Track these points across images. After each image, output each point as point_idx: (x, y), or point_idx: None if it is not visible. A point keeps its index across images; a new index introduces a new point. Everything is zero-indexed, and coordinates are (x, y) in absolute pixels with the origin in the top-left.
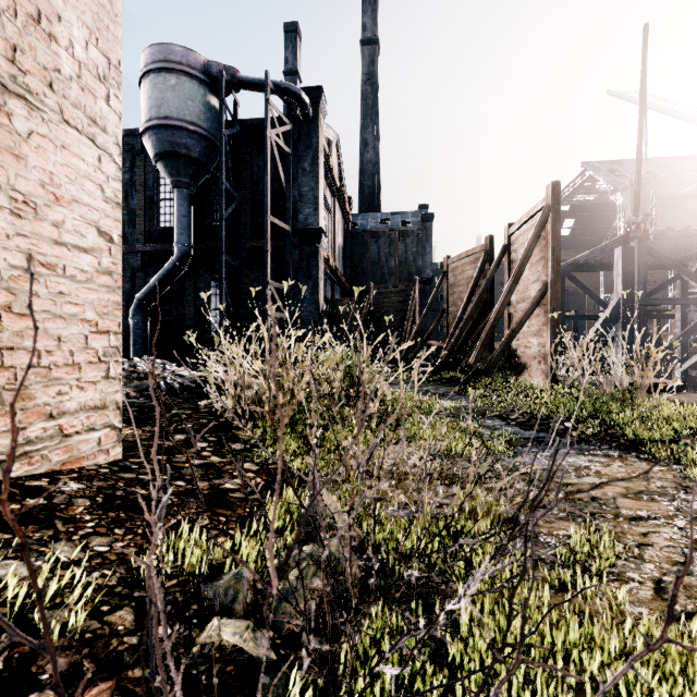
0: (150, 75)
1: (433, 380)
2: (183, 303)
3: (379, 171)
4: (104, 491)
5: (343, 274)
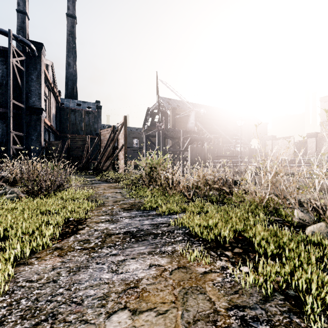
0: None
1: (91, 174)
2: None
3: (76, 80)
4: None
5: (56, 128)
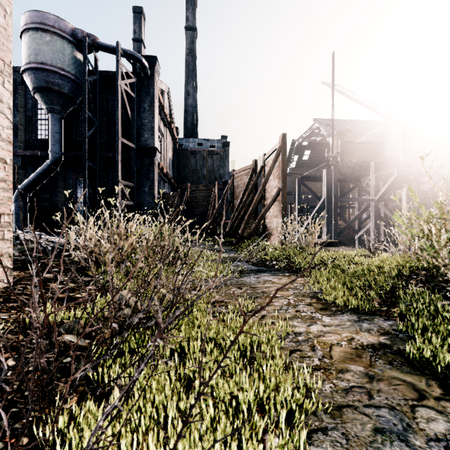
0: (30, 31)
1: (222, 243)
2: (56, 193)
3: (197, 112)
4: (3, 297)
5: (173, 177)
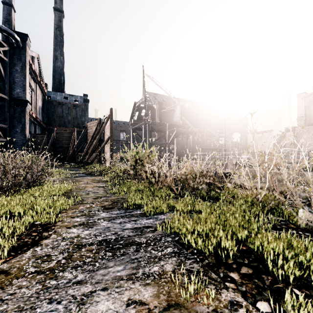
0: None
1: (76, 167)
2: None
3: (64, 73)
4: None
5: (42, 120)
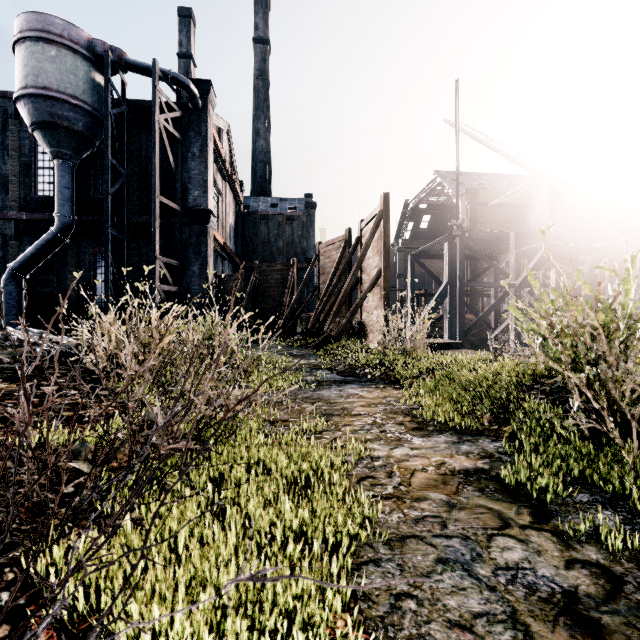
0: (26, 42)
1: (301, 345)
2: (65, 273)
3: (270, 159)
4: None
5: (235, 252)
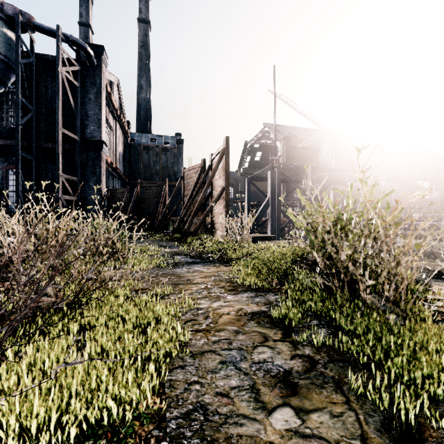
0: None
1: (170, 239)
2: None
3: (150, 107)
4: None
5: (123, 172)
